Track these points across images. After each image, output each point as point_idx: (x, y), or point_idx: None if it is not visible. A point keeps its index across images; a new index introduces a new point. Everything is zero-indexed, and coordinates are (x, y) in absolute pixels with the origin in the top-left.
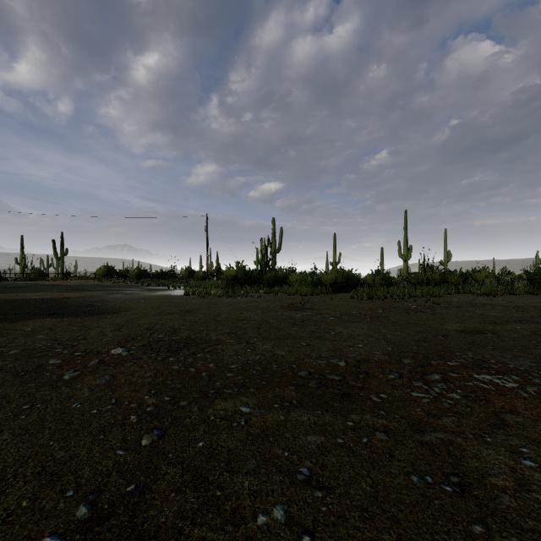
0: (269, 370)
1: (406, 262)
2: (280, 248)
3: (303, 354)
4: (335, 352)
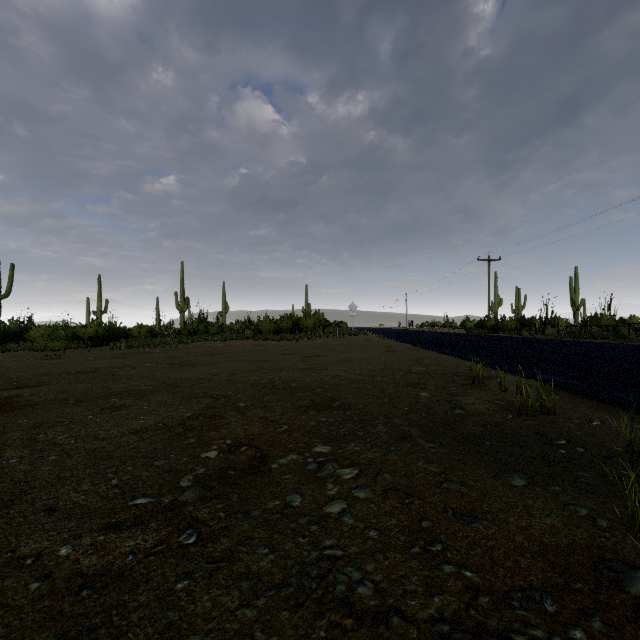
0: (50, 374)
1: (183, 313)
2: (9, 292)
3: (67, 370)
4: (86, 368)
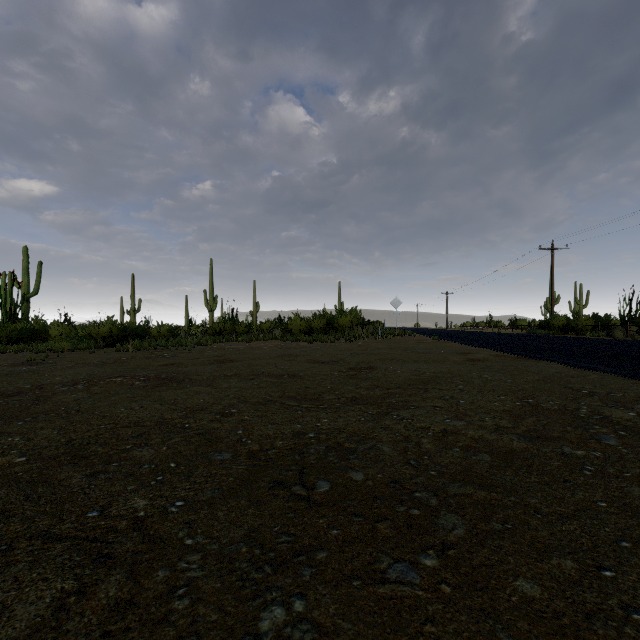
0: None
1: (212, 312)
2: (37, 289)
3: None
4: (31, 383)
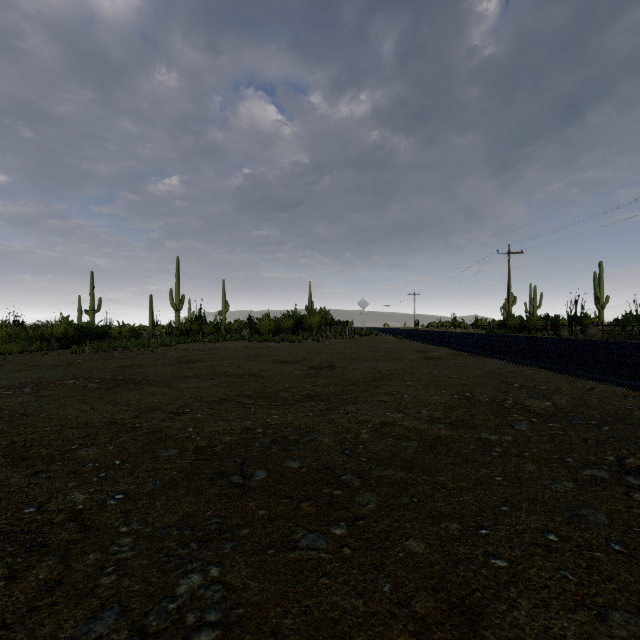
0: None
1: (178, 312)
2: None
3: None
4: None
